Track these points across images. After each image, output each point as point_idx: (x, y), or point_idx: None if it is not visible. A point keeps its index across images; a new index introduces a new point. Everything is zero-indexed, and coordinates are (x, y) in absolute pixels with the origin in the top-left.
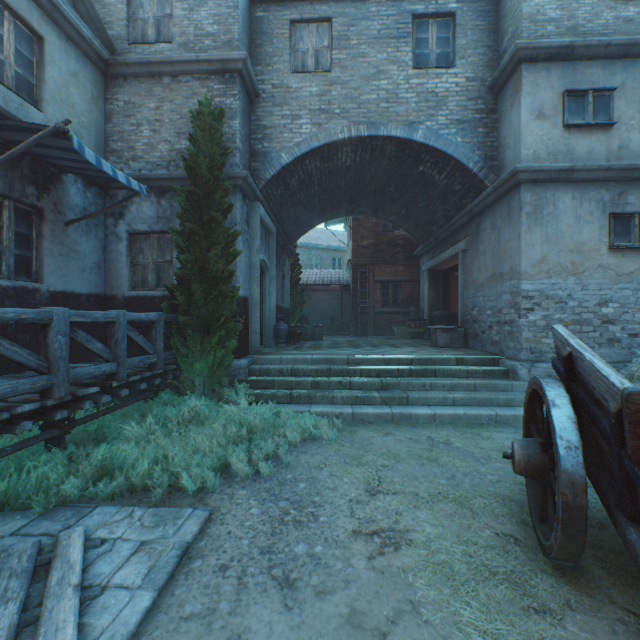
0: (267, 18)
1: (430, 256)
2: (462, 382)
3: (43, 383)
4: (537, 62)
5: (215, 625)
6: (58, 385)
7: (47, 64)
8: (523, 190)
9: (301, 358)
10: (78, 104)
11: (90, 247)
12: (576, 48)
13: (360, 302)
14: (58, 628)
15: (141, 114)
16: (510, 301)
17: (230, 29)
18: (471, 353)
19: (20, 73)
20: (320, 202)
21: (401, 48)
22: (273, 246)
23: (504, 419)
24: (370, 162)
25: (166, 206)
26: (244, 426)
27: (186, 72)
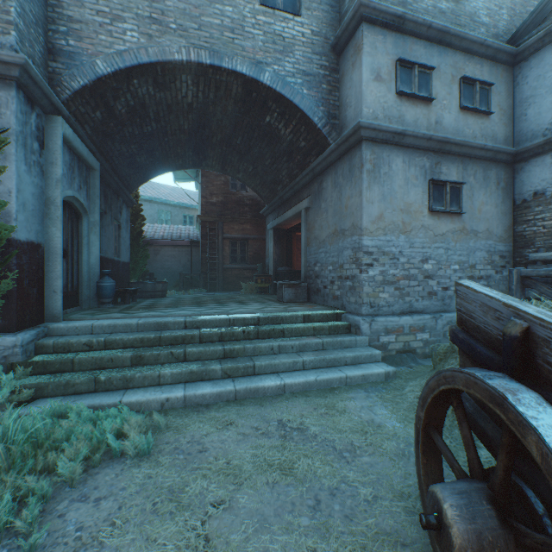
0: None
1: (275, 215)
2: (311, 341)
3: None
4: (376, 25)
5: None
6: None
7: None
8: (364, 147)
9: (122, 324)
10: None
11: None
12: (407, 21)
13: (209, 258)
14: None
15: None
16: (352, 257)
17: None
18: (316, 308)
19: None
20: (161, 145)
21: None
22: (95, 185)
23: (354, 380)
24: (215, 103)
25: None
26: None
27: None
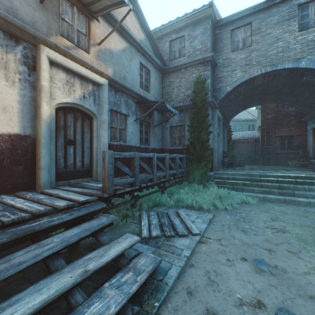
0: (220, 32)
1: (313, 121)
2: None
3: (165, 174)
4: None
5: (225, 233)
6: (167, 175)
7: (150, 78)
8: None
9: (236, 173)
10: (156, 87)
11: (159, 133)
12: None
13: (266, 148)
14: (189, 223)
15: (174, 85)
16: None
17: (206, 45)
18: None
19: (145, 84)
20: (243, 102)
21: (291, 24)
22: (221, 125)
23: None
24: (272, 80)
25: (182, 116)
26: (217, 195)
27: (189, 66)
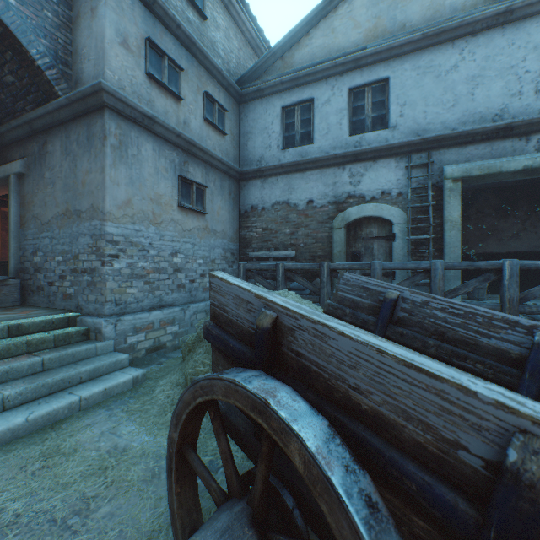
0: None
1: None
2: (21, 364)
3: None
4: None
5: None
6: None
7: None
8: (109, 116)
9: None
10: None
11: None
12: (158, 4)
13: None
14: None
15: None
16: (92, 245)
17: None
18: (35, 314)
19: None
20: None
21: None
22: None
23: (92, 400)
24: None
25: None
26: None
27: None
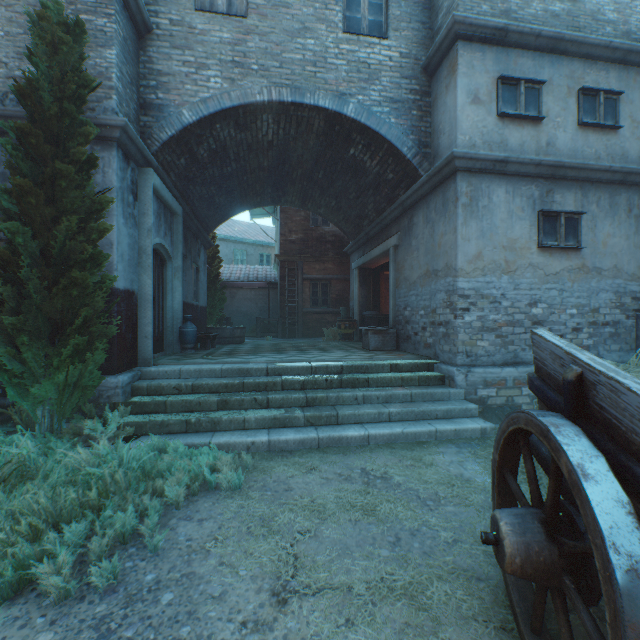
0: None
1: (361, 253)
2: (398, 392)
3: None
4: (473, 42)
5: None
6: None
7: None
8: (459, 179)
9: (207, 369)
10: None
11: None
12: (510, 33)
13: (288, 301)
14: None
15: None
16: (445, 300)
17: None
18: (405, 357)
19: None
20: (240, 184)
21: (330, 6)
22: (178, 230)
23: (445, 435)
24: (296, 139)
25: None
26: (93, 485)
27: None
